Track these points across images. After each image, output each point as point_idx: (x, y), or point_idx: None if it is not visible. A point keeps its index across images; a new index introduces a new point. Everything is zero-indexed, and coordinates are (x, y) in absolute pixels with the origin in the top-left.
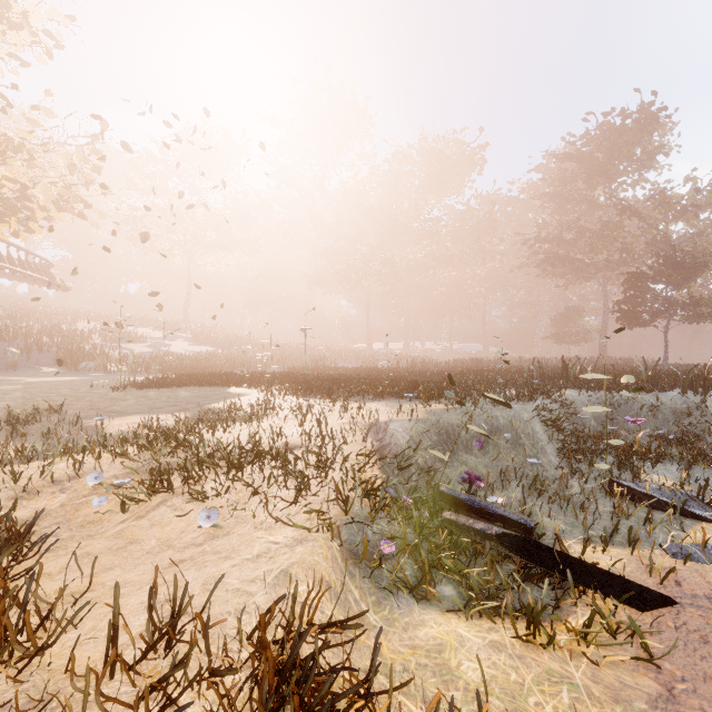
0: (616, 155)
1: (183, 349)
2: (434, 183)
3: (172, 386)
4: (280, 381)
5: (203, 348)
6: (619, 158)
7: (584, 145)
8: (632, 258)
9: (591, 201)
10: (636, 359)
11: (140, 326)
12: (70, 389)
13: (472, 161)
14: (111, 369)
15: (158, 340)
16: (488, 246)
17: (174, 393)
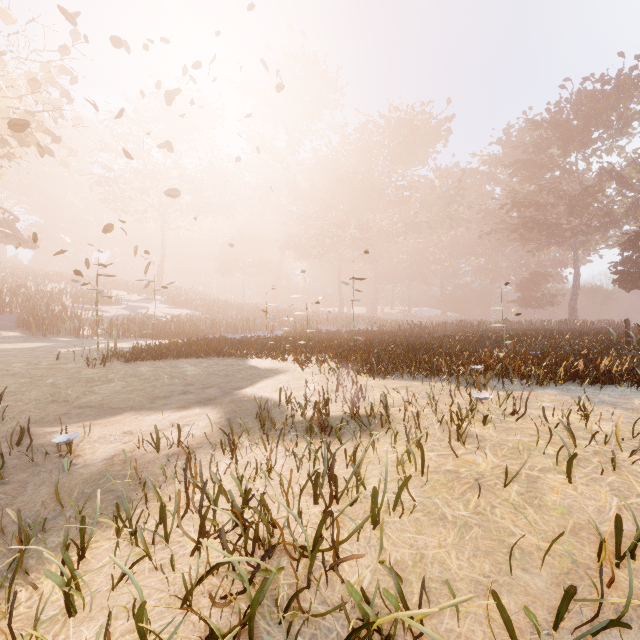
0: (594, 121)
1: (160, 312)
2: (403, 152)
3: (169, 357)
4: (311, 349)
5: (181, 311)
6: (595, 124)
7: (559, 112)
8: (611, 222)
9: (565, 168)
10: (607, 322)
11: (114, 289)
12: (26, 363)
13: (437, 133)
14: (84, 333)
15: (133, 303)
16: (455, 214)
17: (176, 368)
